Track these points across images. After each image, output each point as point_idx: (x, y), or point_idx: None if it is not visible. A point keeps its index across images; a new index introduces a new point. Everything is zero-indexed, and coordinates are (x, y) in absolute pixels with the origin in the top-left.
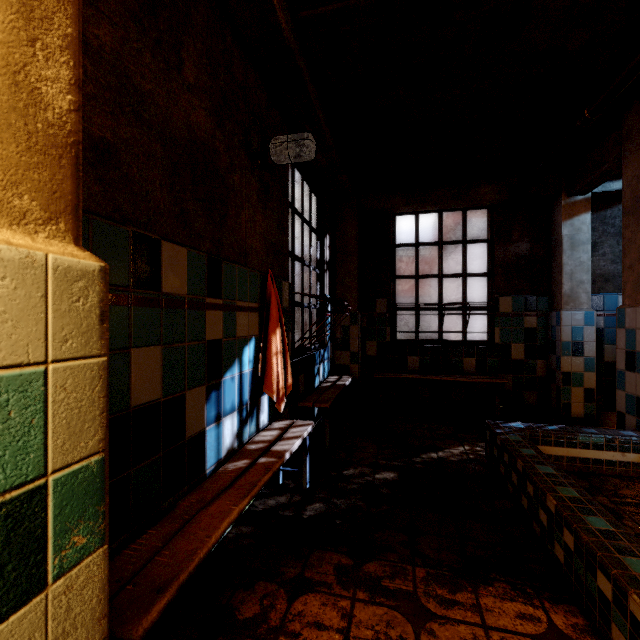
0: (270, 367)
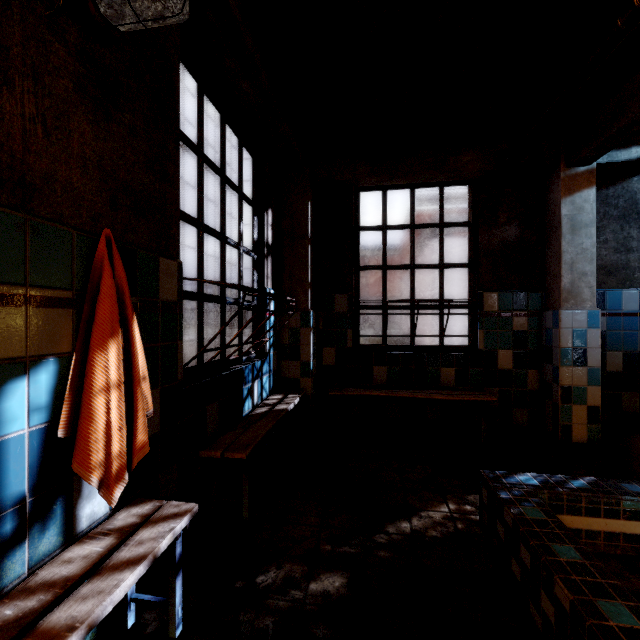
0: (87, 418)
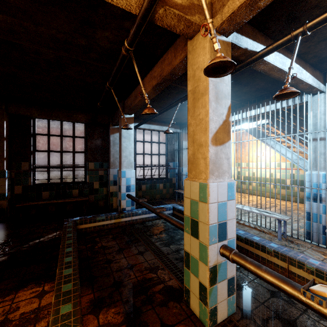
0: None
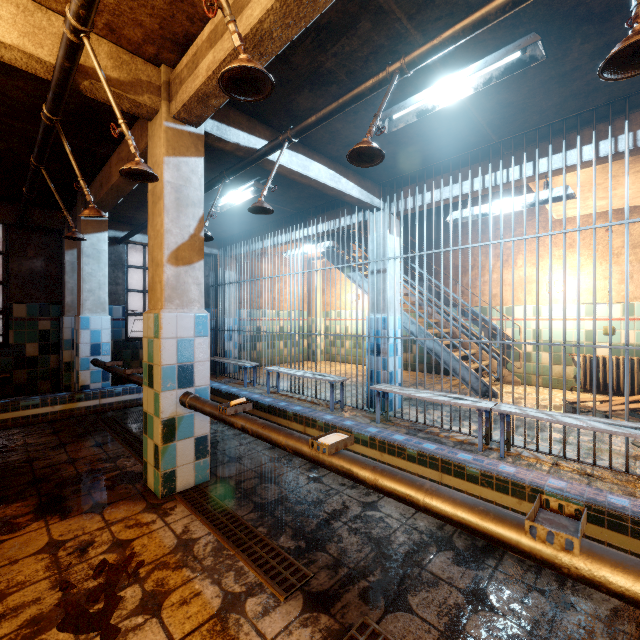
0: None
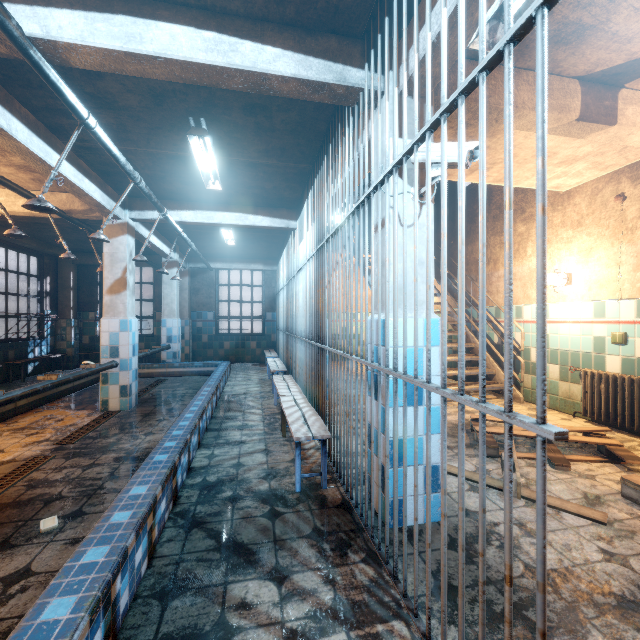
0: None
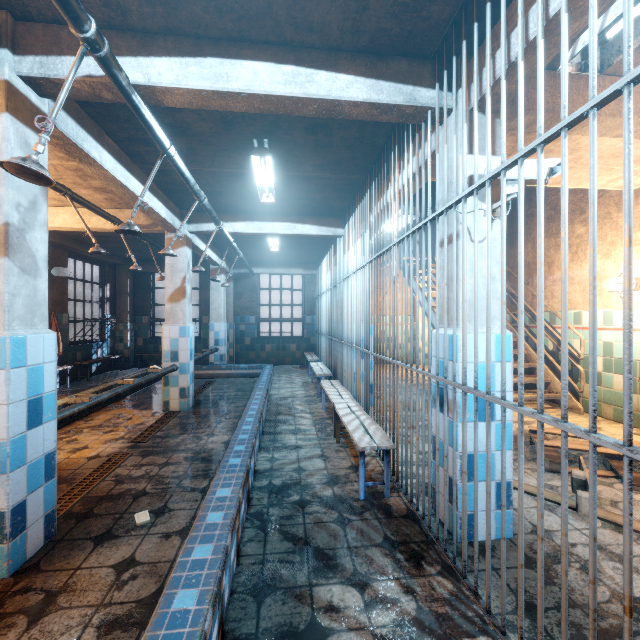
0: None
